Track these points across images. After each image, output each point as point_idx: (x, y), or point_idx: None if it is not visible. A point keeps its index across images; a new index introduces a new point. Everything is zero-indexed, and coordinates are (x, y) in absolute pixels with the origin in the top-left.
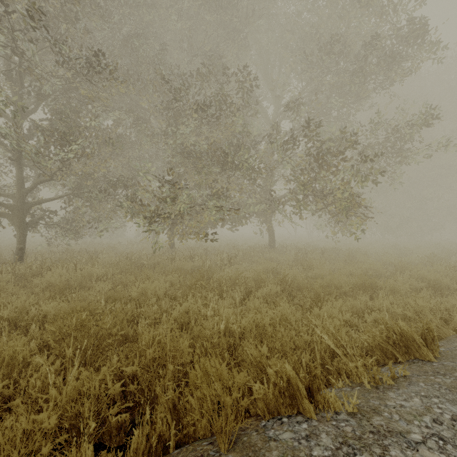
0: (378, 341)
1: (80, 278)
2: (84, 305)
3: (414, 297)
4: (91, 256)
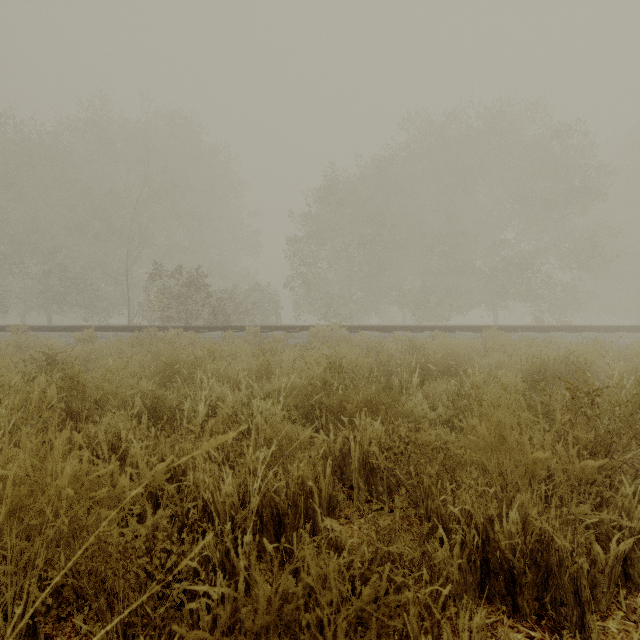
0: None
1: None
2: None
3: None
4: None
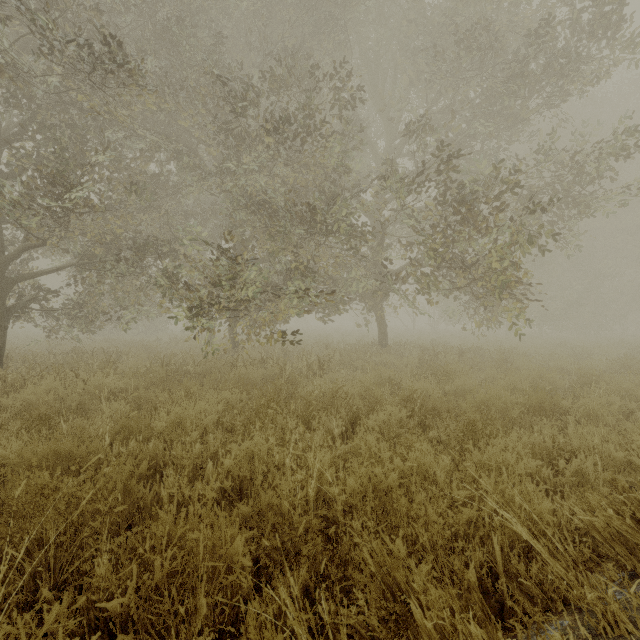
0: (620, 528)
1: (82, 396)
2: (69, 448)
3: (639, 430)
4: (108, 360)
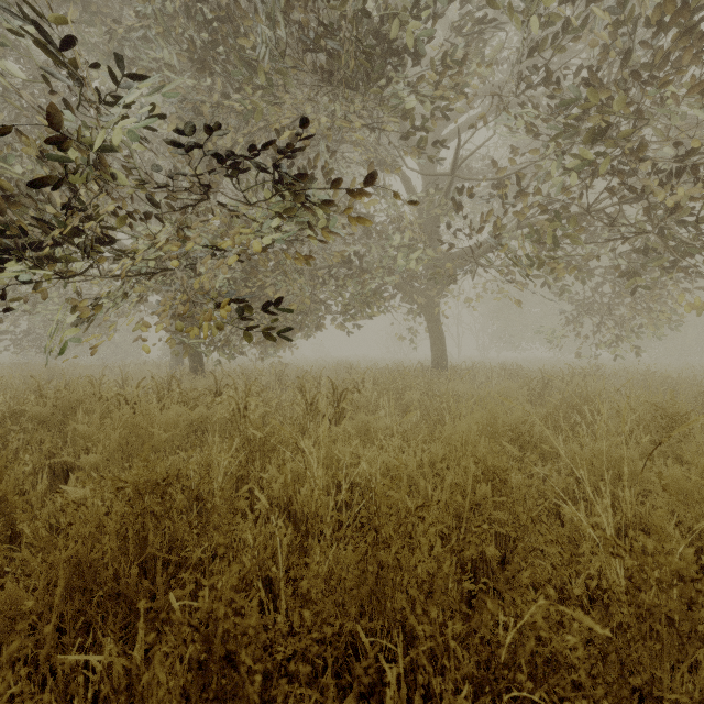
0: None
1: None
2: None
3: None
4: None
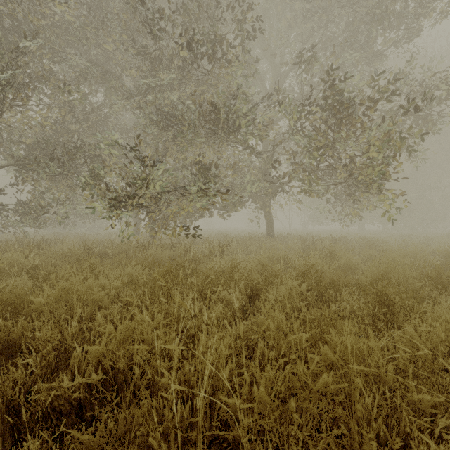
0: None
1: None
2: None
3: None
4: (38, 244)
